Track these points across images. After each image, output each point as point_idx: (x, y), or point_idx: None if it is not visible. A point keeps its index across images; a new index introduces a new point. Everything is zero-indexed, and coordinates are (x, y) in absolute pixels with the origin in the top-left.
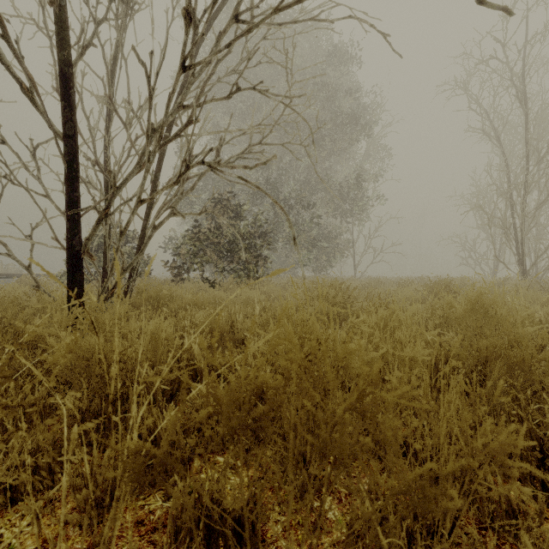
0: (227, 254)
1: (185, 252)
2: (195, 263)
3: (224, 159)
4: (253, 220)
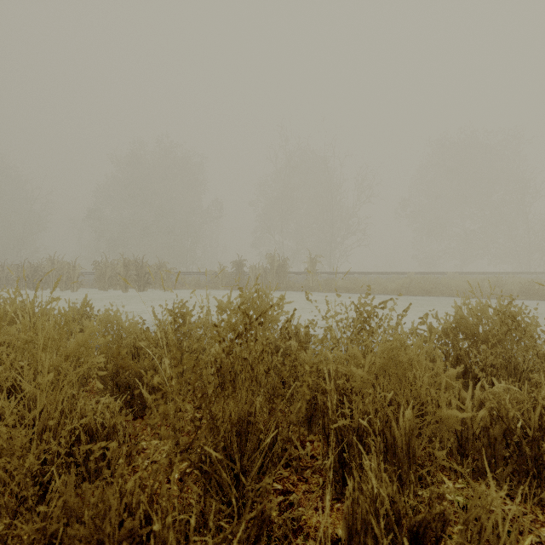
0: None
1: None
2: None
3: None
4: None
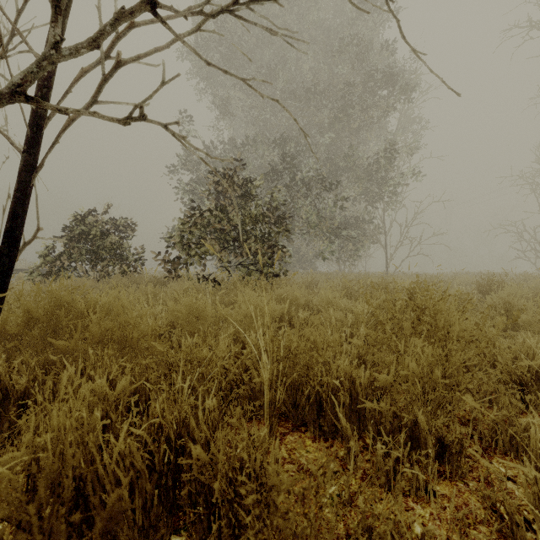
0: (233, 243)
1: (178, 241)
2: (191, 256)
3: (236, 141)
4: (267, 200)
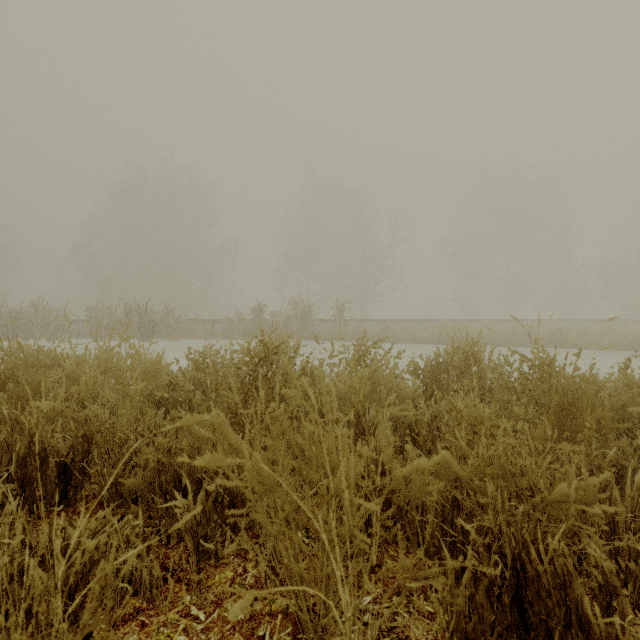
0: None
1: None
2: None
3: None
4: None
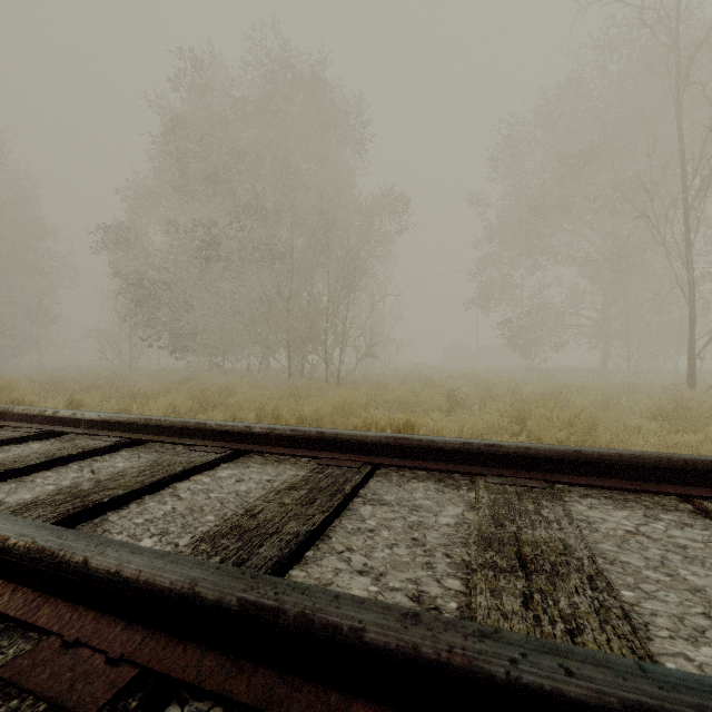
0: None
1: None
2: None
3: None
4: None
